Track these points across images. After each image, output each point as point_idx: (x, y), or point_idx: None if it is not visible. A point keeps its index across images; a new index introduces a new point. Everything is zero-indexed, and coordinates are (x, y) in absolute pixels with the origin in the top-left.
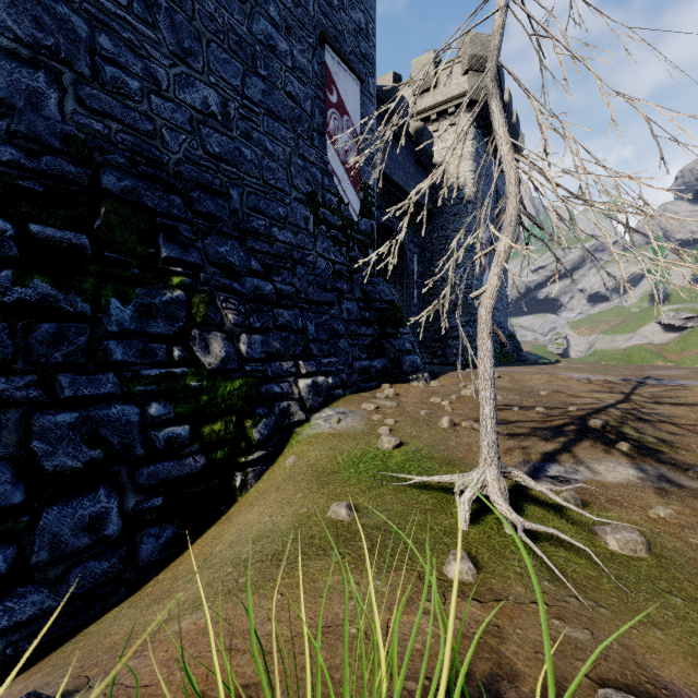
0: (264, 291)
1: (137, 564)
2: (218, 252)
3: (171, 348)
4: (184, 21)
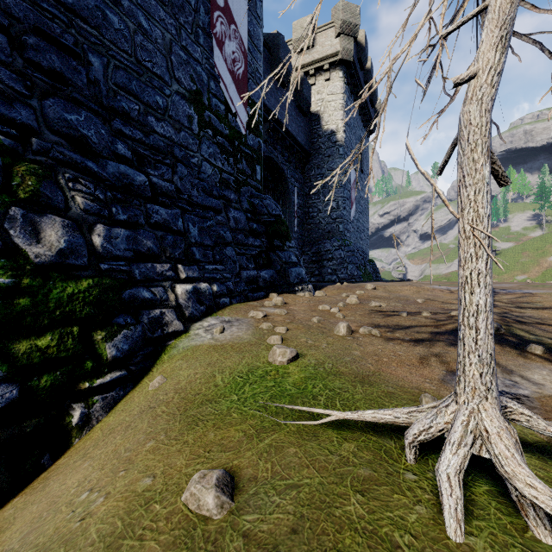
0: (134, 181)
1: None
2: (65, 119)
3: None
4: None
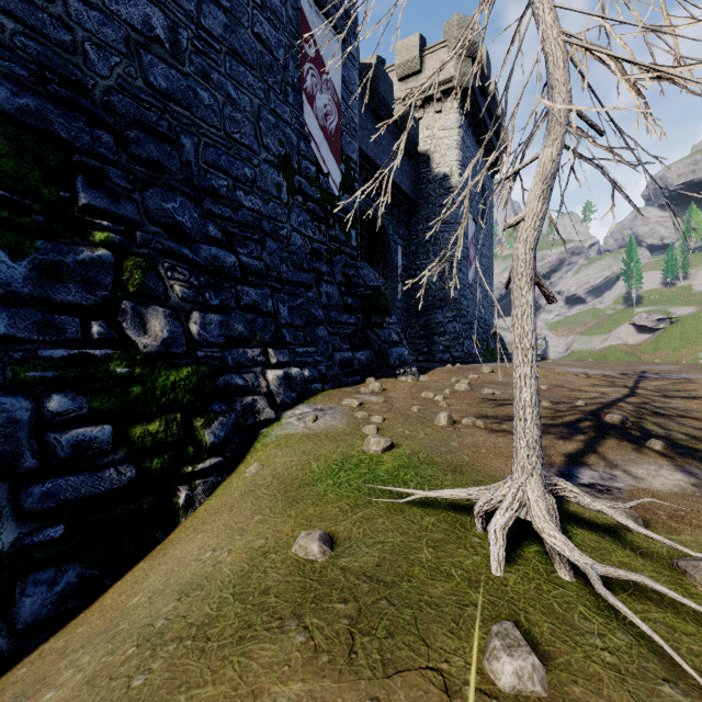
0: (224, 263)
1: (14, 627)
2: (163, 208)
3: (89, 323)
4: None
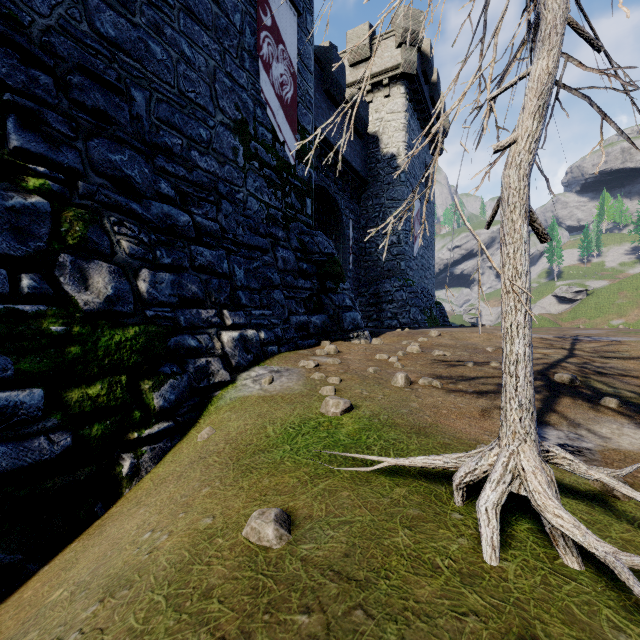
0: (178, 222)
1: None
2: (109, 160)
3: (19, 275)
4: None
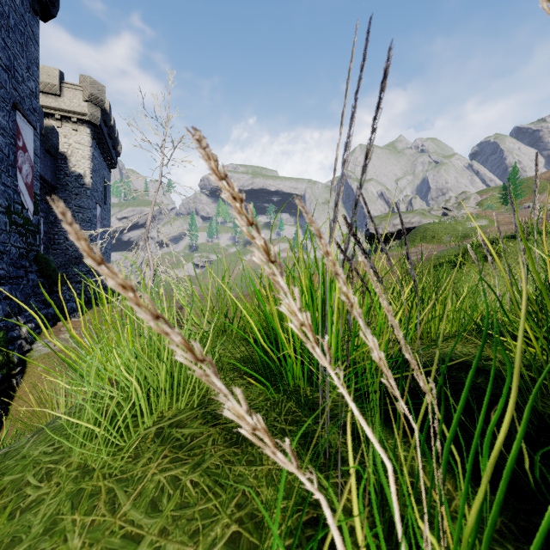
0: None
1: None
2: None
3: None
4: None
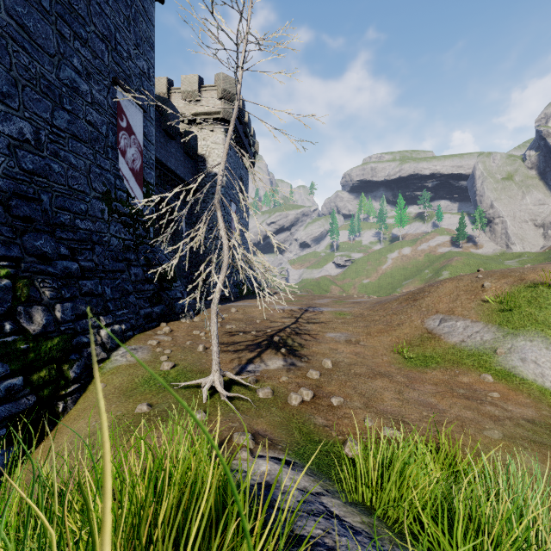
0: (72, 269)
1: None
2: (35, 246)
3: (3, 323)
4: (3, 71)
